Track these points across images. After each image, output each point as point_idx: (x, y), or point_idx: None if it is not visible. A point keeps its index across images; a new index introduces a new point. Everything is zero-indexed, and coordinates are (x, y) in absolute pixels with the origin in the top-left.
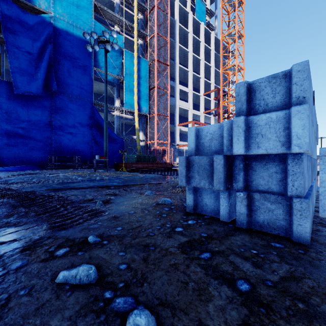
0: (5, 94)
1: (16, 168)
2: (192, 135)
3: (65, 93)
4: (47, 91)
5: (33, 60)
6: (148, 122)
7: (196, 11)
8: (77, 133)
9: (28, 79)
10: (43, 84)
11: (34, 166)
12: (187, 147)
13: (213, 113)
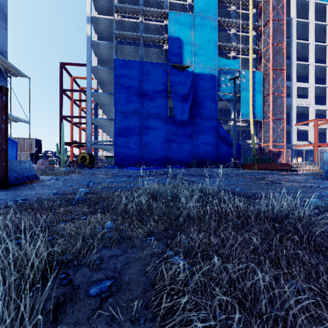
0: (171, 124)
1: (180, 167)
2: (325, 155)
3: (200, 116)
4: (190, 117)
5: (184, 99)
6: (262, 127)
7: None
8: (207, 143)
9: (182, 112)
10: (188, 113)
11: (185, 166)
12: (306, 147)
13: None
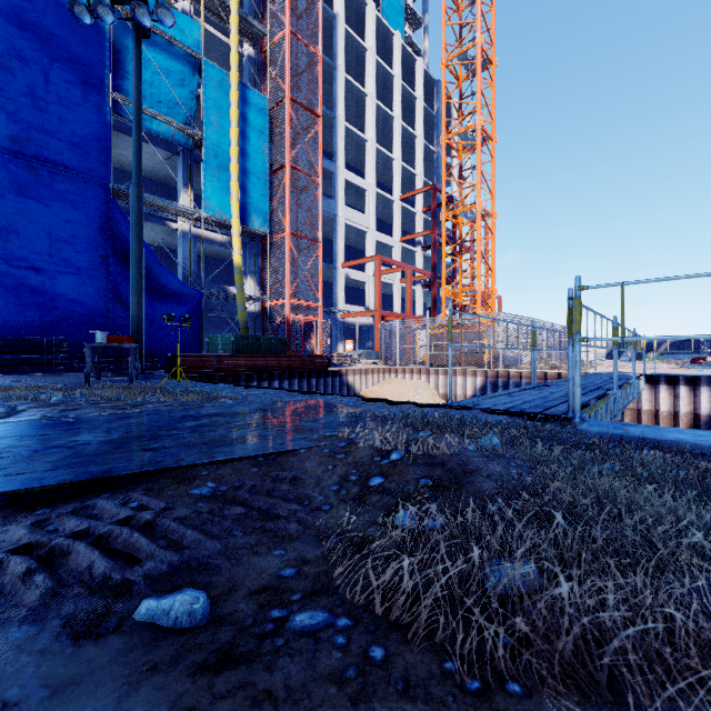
0: None
1: None
2: None
3: (20, 153)
4: None
5: None
6: (268, 253)
7: (384, 7)
8: (58, 272)
9: None
10: None
11: None
12: (363, 320)
13: (420, 243)
